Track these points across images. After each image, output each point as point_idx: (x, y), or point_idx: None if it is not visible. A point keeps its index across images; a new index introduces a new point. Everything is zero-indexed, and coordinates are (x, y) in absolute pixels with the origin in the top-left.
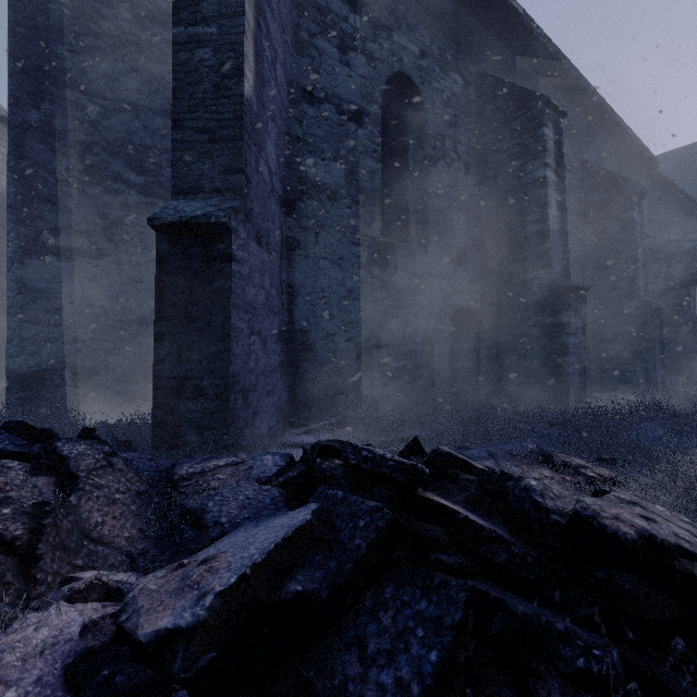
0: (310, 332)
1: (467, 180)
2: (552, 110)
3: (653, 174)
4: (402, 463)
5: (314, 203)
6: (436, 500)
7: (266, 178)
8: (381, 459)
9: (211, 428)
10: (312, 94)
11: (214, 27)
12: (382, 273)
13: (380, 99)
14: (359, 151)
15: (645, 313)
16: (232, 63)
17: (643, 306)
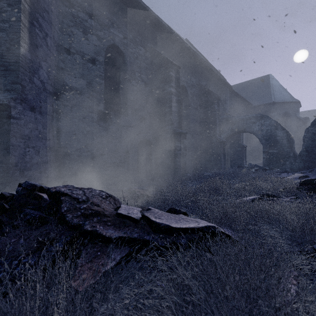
0: (68, 148)
1: (146, 89)
2: (174, 65)
3: (232, 90)
4: (31, 184)
5: (70, 95)
6: (38, 193)
7: (39, 85)
8: (28, 183)
9: (1, 183)
10: (69, 50)
11: (7, 24)
12: (105, 125)
13: (104, 54)
14: (93, 75)
15: (218, 143)
16: (15, 40)
17: (217, 140)
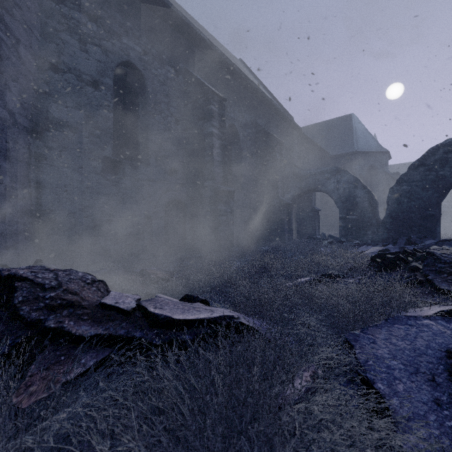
0: (55, 211)
1: (178, 128)
2: (217, 97)
3: (301, 134)
4: None
5: (58, 133)
6: None
7: (4, 116)
8: None
9: None
10: (57, 66)
11: None
12: (114, 178)
13: (112, 75)
14: (96, 105)
15: (281, 205)
16: None
17: (280, 202)
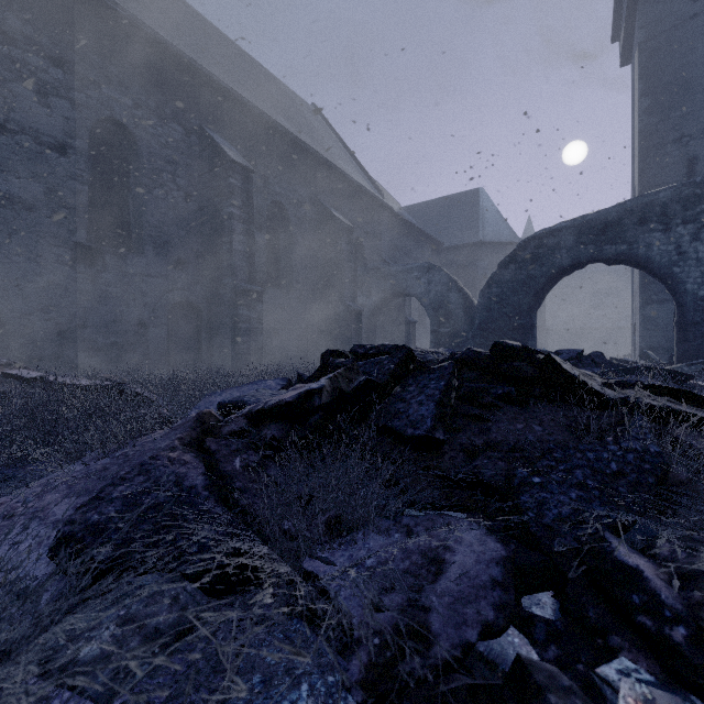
0: (2, 311)
1: (189, 205)
2: (240, 167)
3: (396, 215)
4: None
5: (7, 211)
6: None
7: None
8: None
9: None
10: (4, 126)
11: None
12: (89, 270)
13: (87, 136)
14: (62, 175)
15: (347, 313)
16: None
17: (346, 309)
